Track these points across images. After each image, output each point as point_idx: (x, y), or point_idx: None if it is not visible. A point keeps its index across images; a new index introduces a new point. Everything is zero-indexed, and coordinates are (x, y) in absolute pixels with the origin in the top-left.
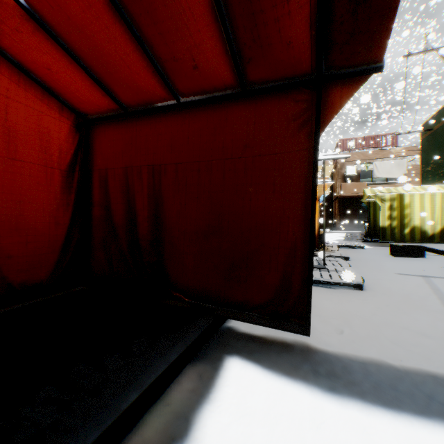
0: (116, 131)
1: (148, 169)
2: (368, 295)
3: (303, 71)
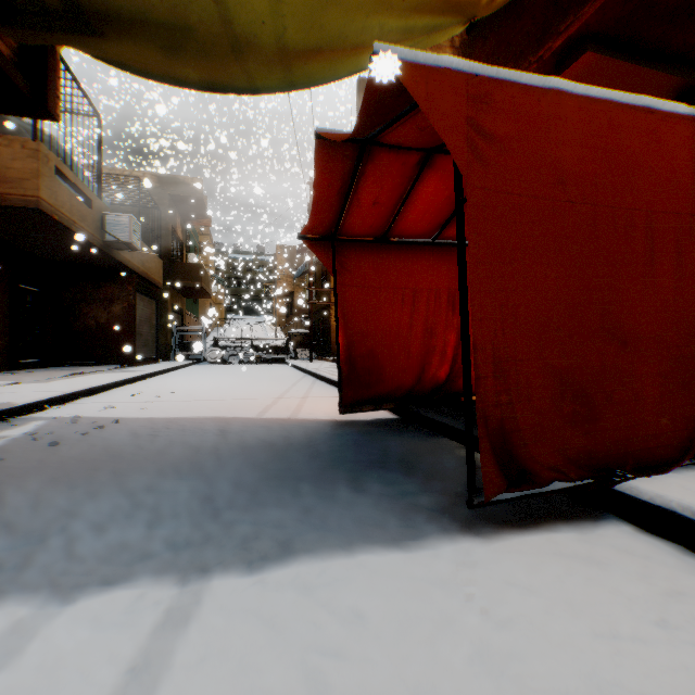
0: None
1: None
2: None
3: None
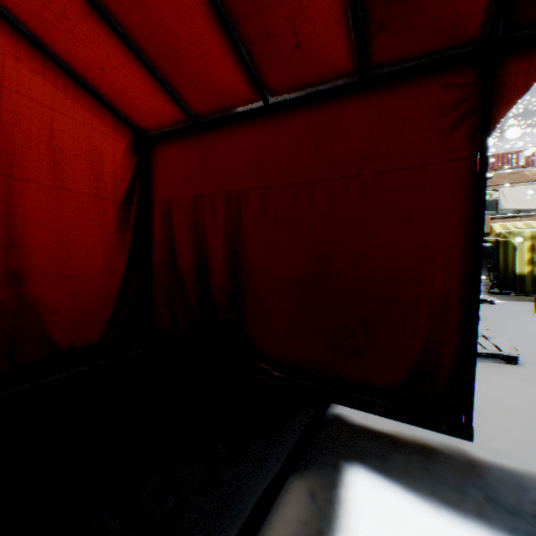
0: (181, 150)
1: (224, 198)
2: (529, 372)
3: (465, 36)
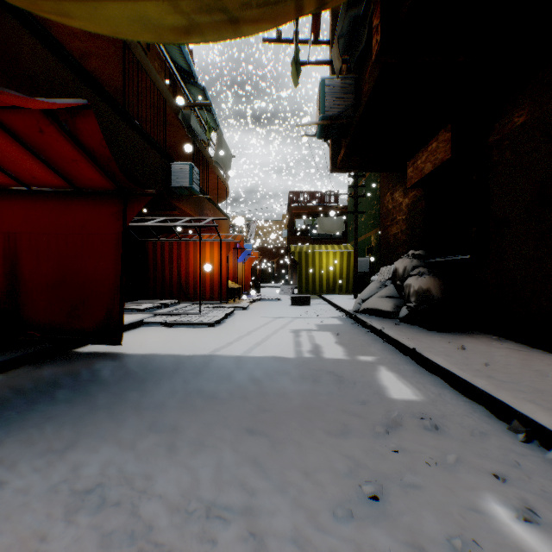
0: None
1: (7, 235)
2: (212, 329)
3: (111, 189)
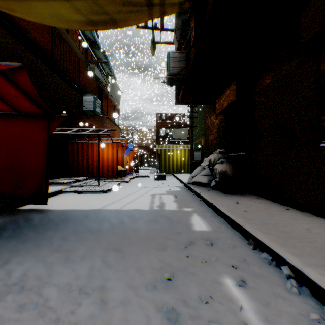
0: None
1: None
2: (105, 194)
3: (40, 113)
